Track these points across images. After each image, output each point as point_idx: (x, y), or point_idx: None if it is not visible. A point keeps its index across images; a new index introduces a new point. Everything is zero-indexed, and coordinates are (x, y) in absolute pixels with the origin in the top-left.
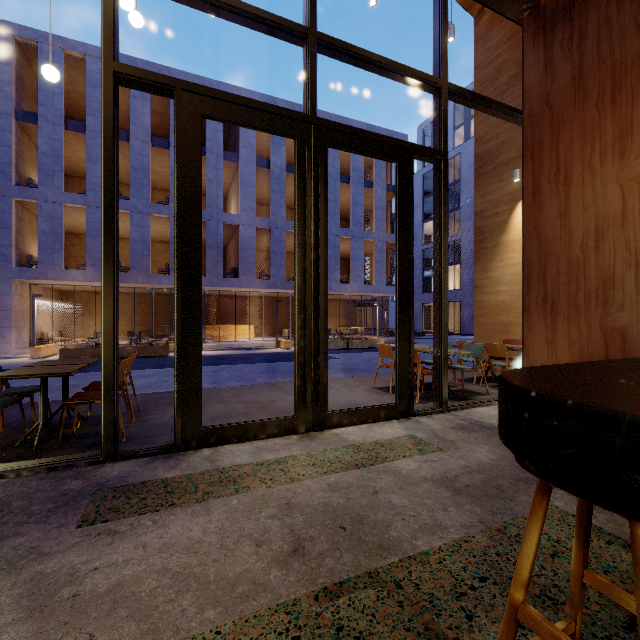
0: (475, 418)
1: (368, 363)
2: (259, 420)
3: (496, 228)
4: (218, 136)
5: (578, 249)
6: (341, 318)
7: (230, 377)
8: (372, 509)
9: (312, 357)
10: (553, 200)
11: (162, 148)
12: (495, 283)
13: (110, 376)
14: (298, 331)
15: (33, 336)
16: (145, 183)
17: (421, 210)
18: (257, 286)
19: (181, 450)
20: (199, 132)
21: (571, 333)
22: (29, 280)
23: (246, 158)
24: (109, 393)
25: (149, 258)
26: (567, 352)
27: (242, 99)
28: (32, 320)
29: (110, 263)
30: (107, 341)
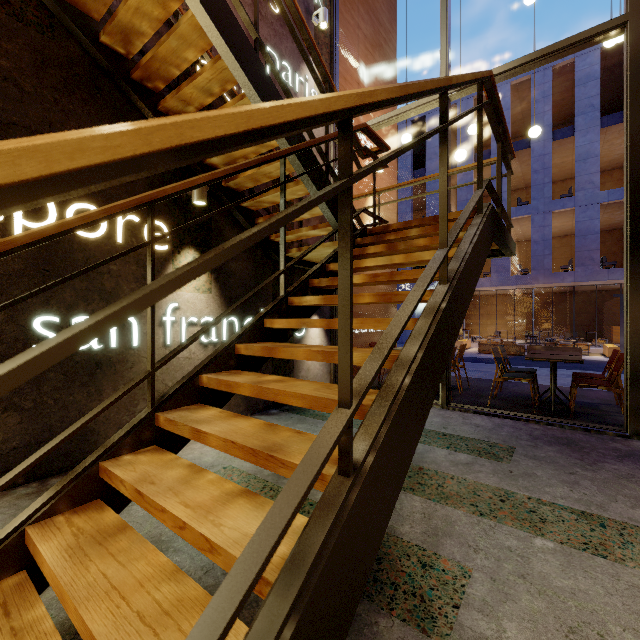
0: None
1: None
2: None
3: None
4: None
5: None
6: None
7: None
8: None
9: None
10: None
11: (565, 138)
12: None
13: (635, 367)
14: None
15: None
16: (546, 182)
17: None
18: None
19: None
20: None
21: None
22: None
23: None
24: (634, 381)
25: (550, 257)
26: None
27: None
28: None
29: (635, 272)
30: (632, 338)
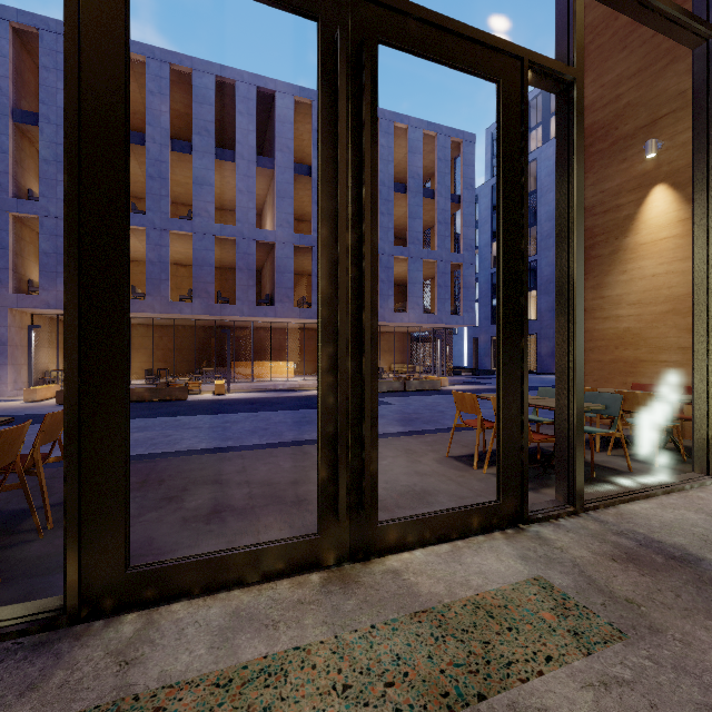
0: (641, 530)
1: (431, 411)
2: (247, 547)
3: (616, 227)
4: (249, 138)
5: None
6: (396, 354)
7: (252, 430)
8: None
9: (349, 424)
10: None
11: (184, 153)
12: (614, 304)
13: None
14: (323, 377)
15: (29, 375)
16: (163, 194)
17: (490, 227)
18: (296, 316)
19: (81, 619)
20: None
21: None
22: (29, 309)
23: (283, 164)
24: None
25: (168, 283)
26: None
27: None
28: (28, 356)
29: None
30: None
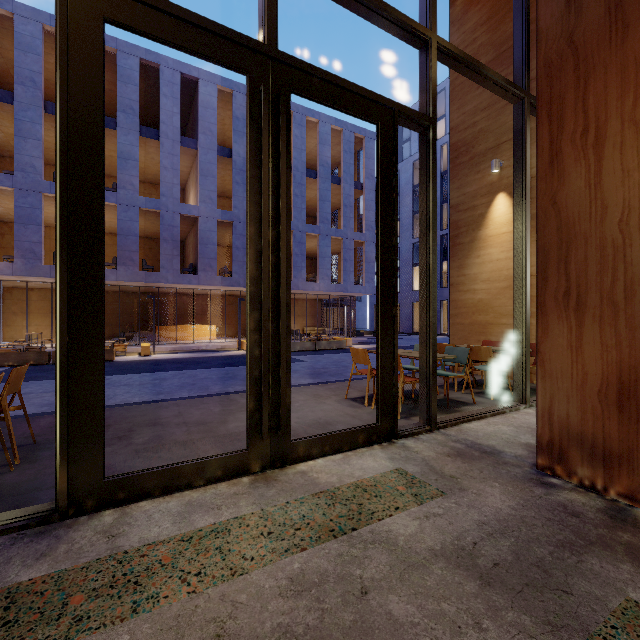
0: (470, 438)
1: (337, 366)
2: (195, 460)
3: (473, 222)
4: (174, 119)
5: (615, 228)
6: (308, 318)
7: (181, 386)
8: (362, 637)
9: (270, 369)
10: (579, 167)
11: (108, 128)
12: (472, 281)
13: None
14: (251, 335)
15: None
16: None
17: None
18: (218, 283)
19: (69, 516)
20: (99, 41)
21: (605, 337)
22: None
23: (206, 145)
24: None
25: None
26: (599, 361)
27: (168, 4)
28: None
29: None
30: None
